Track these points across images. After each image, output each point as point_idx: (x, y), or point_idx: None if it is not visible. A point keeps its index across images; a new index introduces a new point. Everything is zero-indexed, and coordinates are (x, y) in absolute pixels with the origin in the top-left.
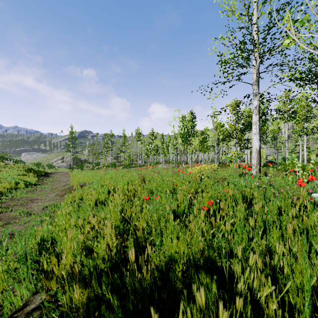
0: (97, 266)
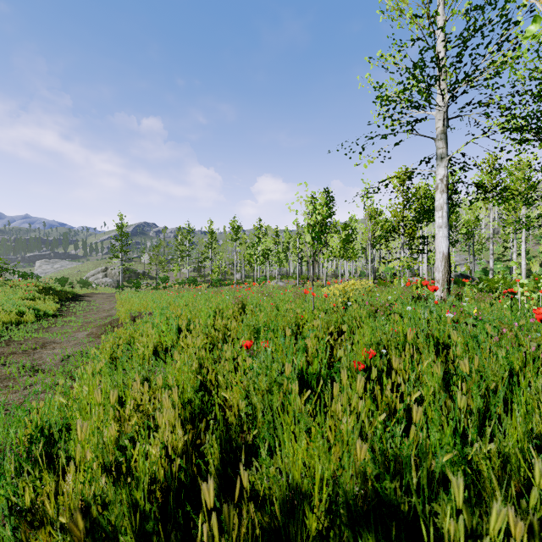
0: (135, 503)
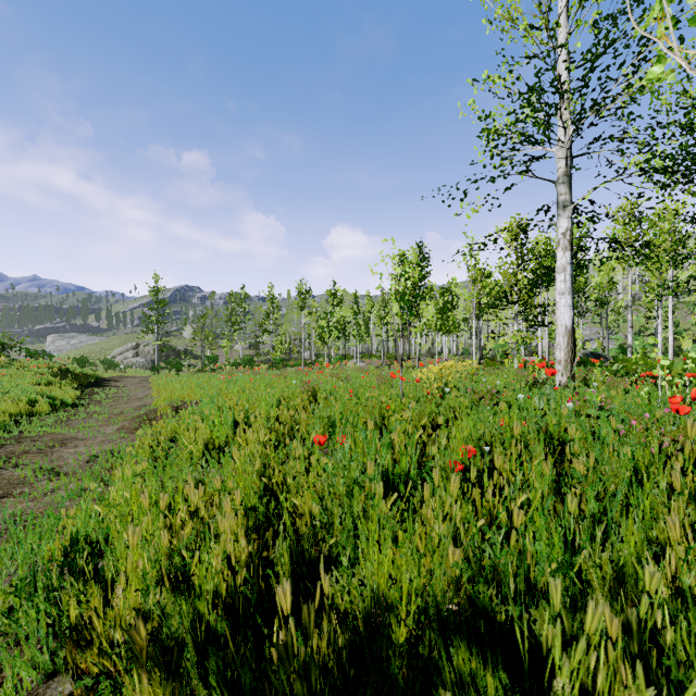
0: (198, 617)
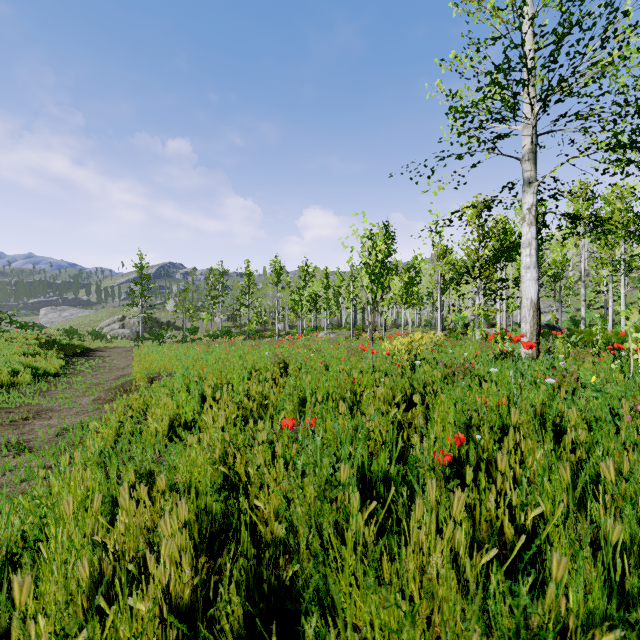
0: None
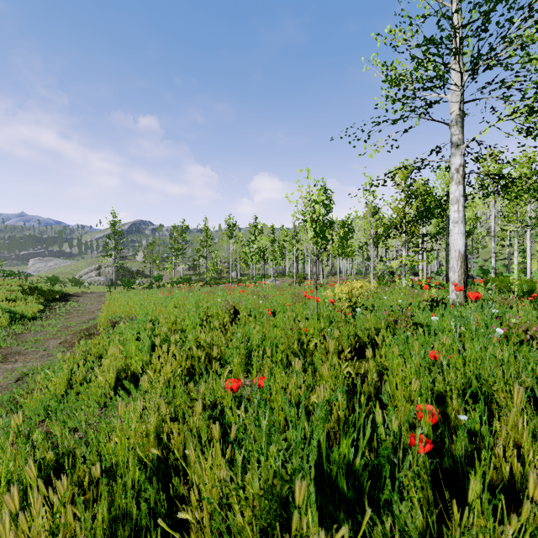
0: None
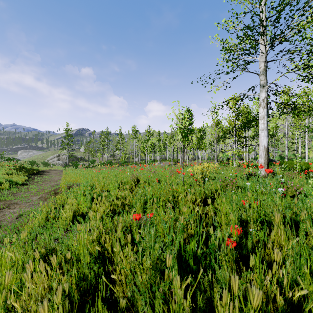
0: None
